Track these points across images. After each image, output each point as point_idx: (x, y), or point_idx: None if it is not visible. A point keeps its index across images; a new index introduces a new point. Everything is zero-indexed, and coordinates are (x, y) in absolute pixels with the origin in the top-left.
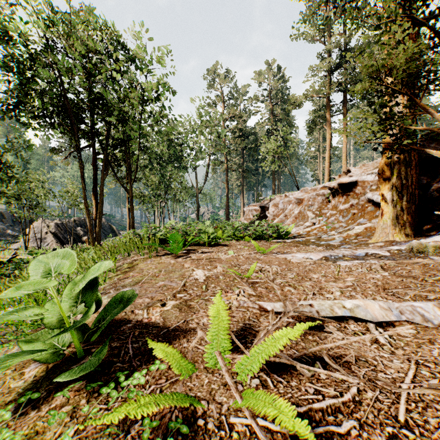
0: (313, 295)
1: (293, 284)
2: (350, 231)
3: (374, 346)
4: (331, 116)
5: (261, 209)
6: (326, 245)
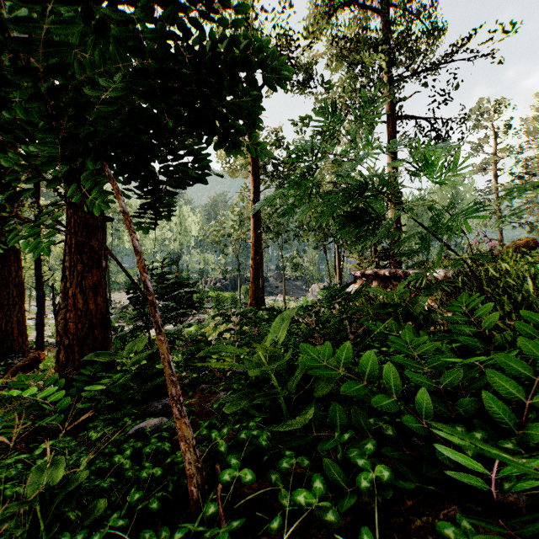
0: None
1: None
2: None
3: None
4: None
5: None
6: None
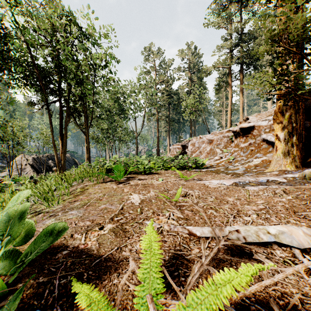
0: (234, 218)
1: (214, 207)
2: (251, 163)
3: (310, 279)
4: (231, 81)
5: (182, 147)
6: (233, 173)
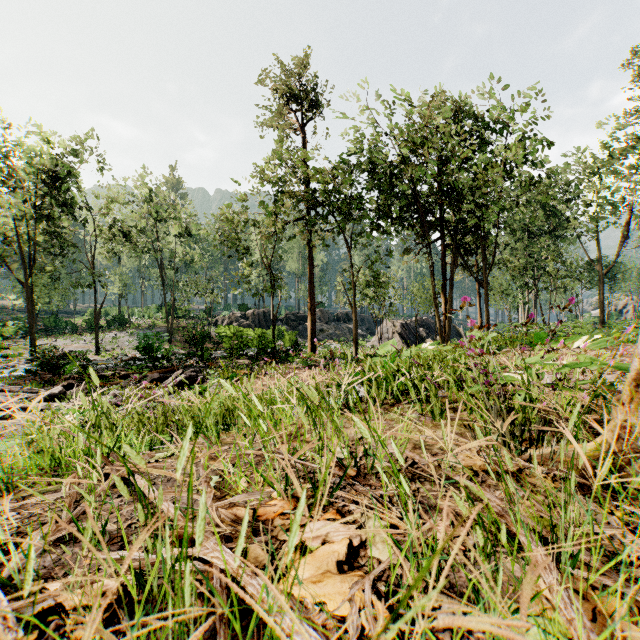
0: None
1: None
2: None
3: None
4: None
5: None
6: None
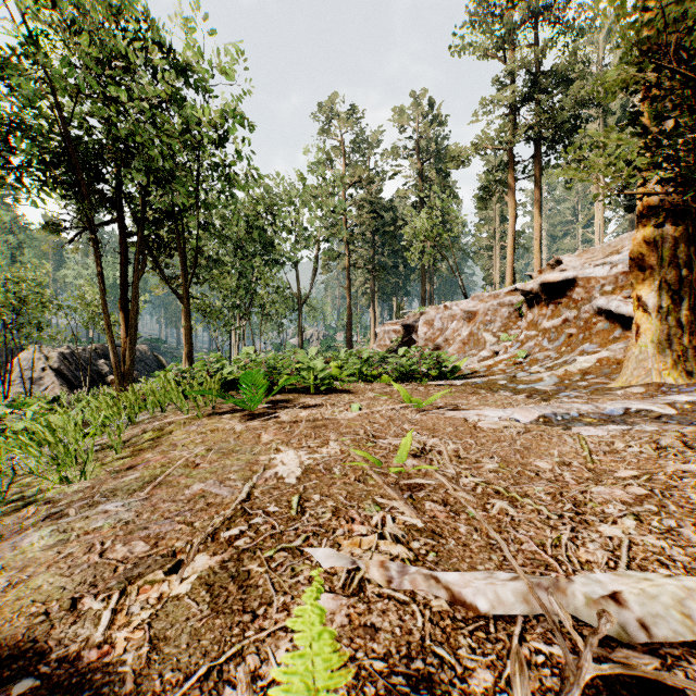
0: (573, 530)
1: (505, 491)
2: (571, 365)
3: None
4: (515, 181)
5: (405, 329)
6: (530, 392)
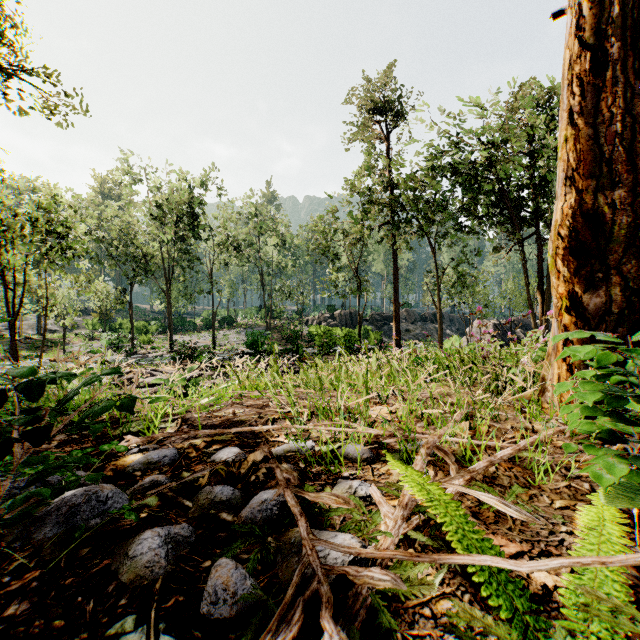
0: None
1: None
2: None
3: None
4: None
5: None
6: None
